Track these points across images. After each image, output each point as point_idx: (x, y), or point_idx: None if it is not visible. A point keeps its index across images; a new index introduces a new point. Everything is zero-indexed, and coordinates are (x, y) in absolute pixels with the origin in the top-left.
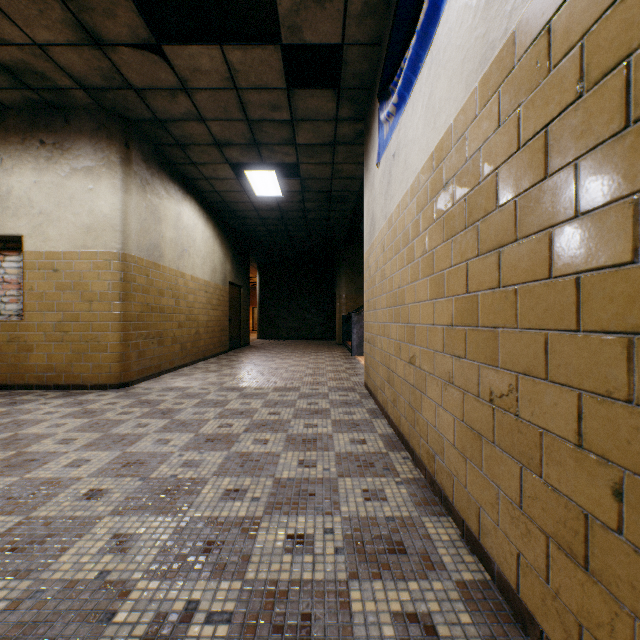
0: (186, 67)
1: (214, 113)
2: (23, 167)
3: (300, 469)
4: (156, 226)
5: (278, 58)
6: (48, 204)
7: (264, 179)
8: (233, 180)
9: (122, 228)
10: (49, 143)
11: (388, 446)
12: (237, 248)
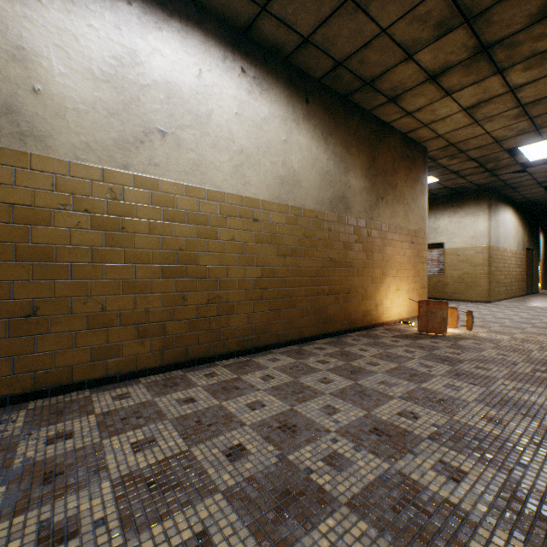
0: (534, 170)
1: (542, 176)
2: (443, 217)
3: None
4: (497, 229)
5: None
6: (454, 230)
7: None
8: (541, 192)
9: (487, 235)
10: (454, 206)
11: None
12: (530, 223)
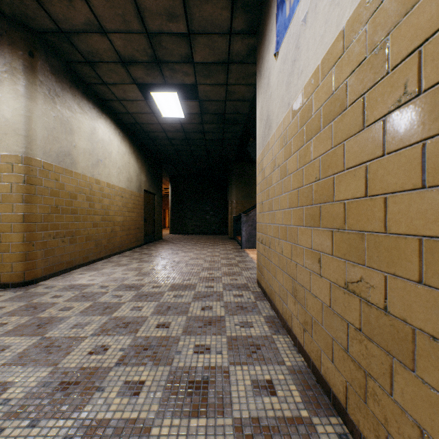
0: None
1: (114, 23)
2: None
3: None
4: (67, 136)
5: None
6: None
7: (168, 101)
8: (142, 101)
9: (25, 133)
10: None
11: (307, 400)
12: (151, 164)
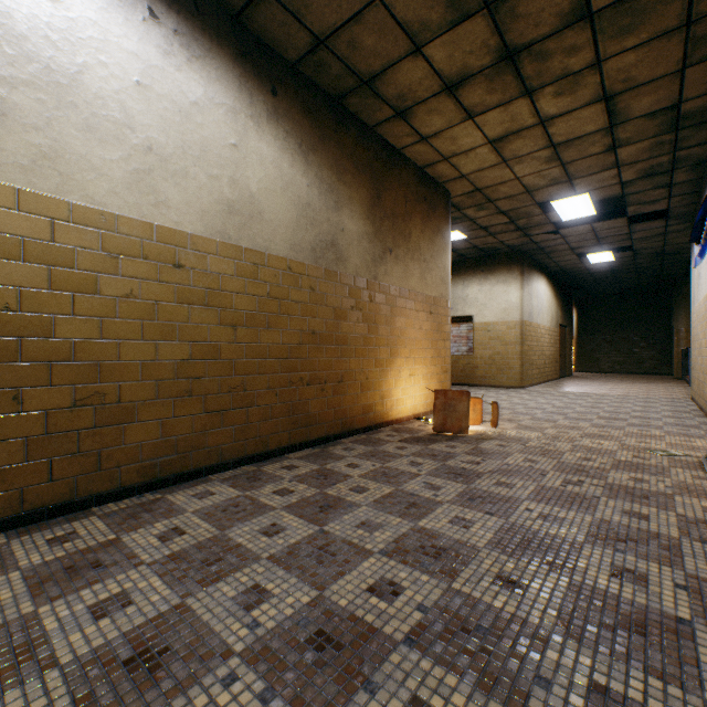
0: (567, 232)
1: (575, 240)
2: (473, 284)
3: (642, 409)
4: (530, 301)
5: (623, 220)
6: (484, 300)
7: (600, 255)
8: (574, 259)
9: (520, 308)
10: (485, 271)
11: (691, 410)
12: (563, 296)
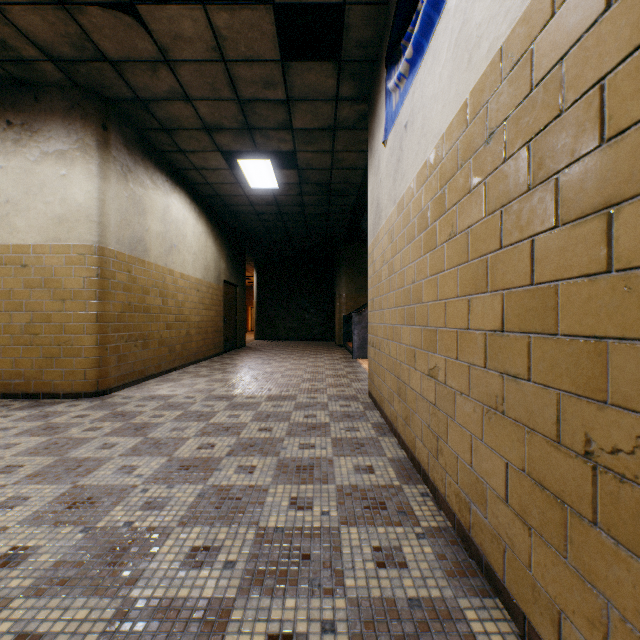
0: (166, 33)
1: (201, 91)
2: None
3: (292, 513)
4: (140, 218)
5: (270, 21)
6: (16, 192)
7: (259, 169)
8: (226, 170)
9: (99, 219)
10: (17, 124)
11: (401, 476)
12: (232, 245)
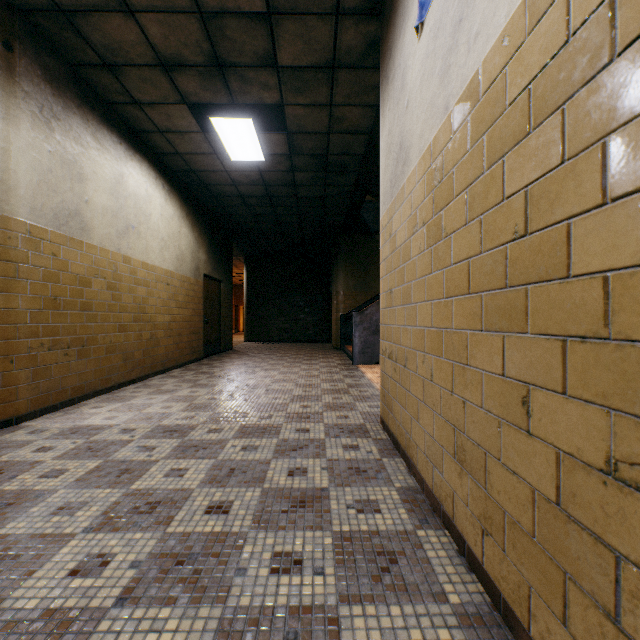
0: None
1: None
2: None
3: None
4: (74, 184)
5: None
6: None
7: (238, 133)
8: (197, 134)
9: None
10: None
11: None
12: (215, 235)
